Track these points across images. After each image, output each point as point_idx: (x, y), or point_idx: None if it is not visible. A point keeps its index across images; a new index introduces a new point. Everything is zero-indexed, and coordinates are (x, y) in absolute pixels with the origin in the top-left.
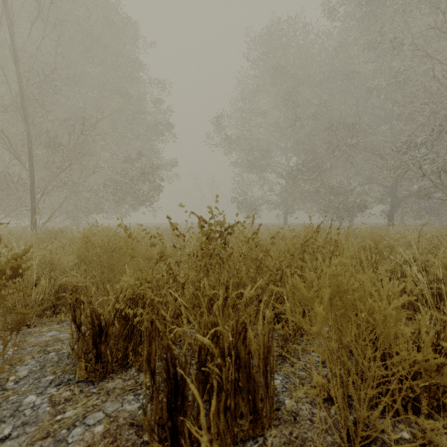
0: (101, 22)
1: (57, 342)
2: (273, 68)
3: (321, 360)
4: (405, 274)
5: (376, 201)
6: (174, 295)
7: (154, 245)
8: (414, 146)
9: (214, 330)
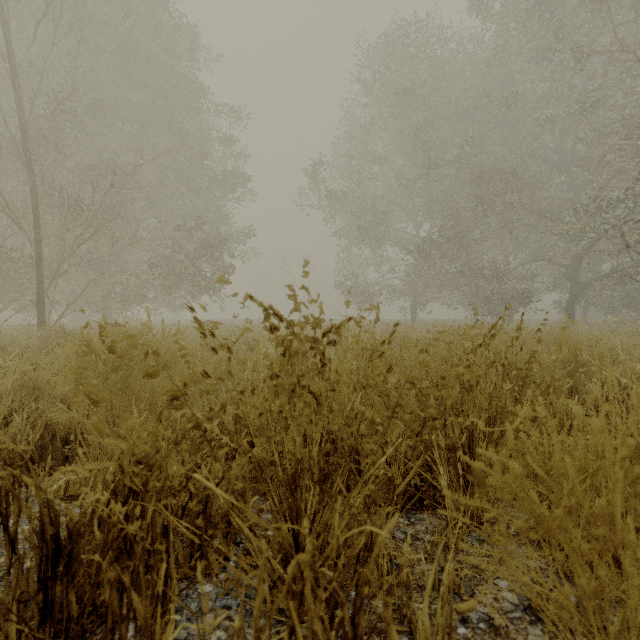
0: (144, 25)
1: (3, 548)
2: (396, 92)
3: (521, 602)
4: (628, 406)
5: (547, 287)
6: (208, 483)
7: (155, 373)
8: (607, 205)
9: (289, 635)
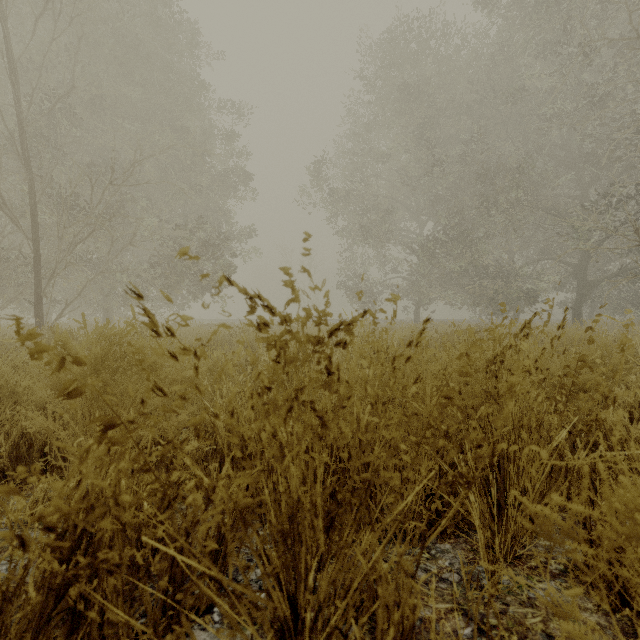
0: (144, 22)
1: None
2: (399, 88)
3: None
4: None
5: (553, 286)
6: (164, 548)
7: (76, 391)
8: (617, 201)
9: None
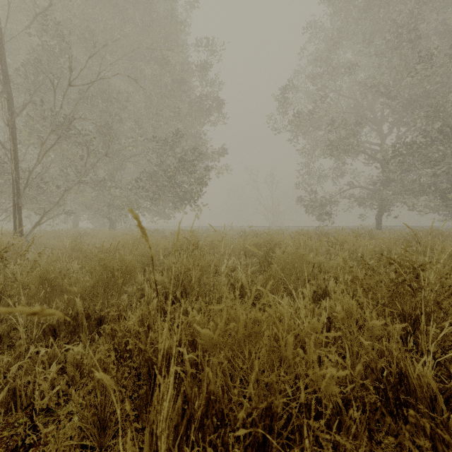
0: None
1: None
2: None
3: None
4: None
5: None
6: None
7: None
8: None
9: None
